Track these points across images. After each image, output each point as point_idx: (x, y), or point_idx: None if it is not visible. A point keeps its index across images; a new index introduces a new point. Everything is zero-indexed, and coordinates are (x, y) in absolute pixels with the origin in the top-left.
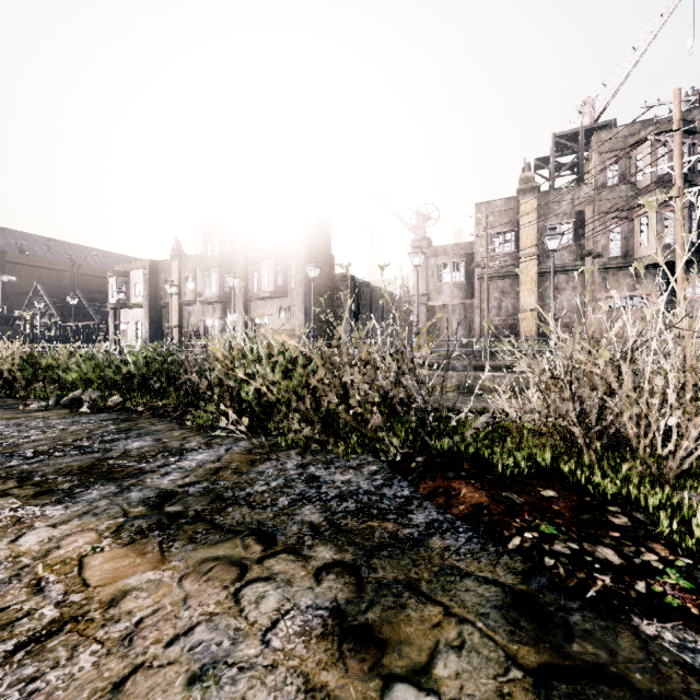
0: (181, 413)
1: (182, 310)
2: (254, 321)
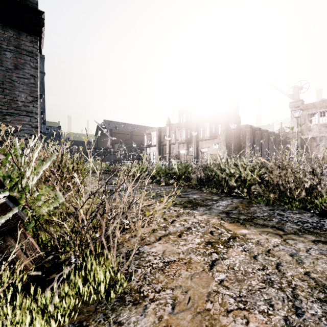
0: (199, 187)
1: (170, 146)
2: (200, 150)
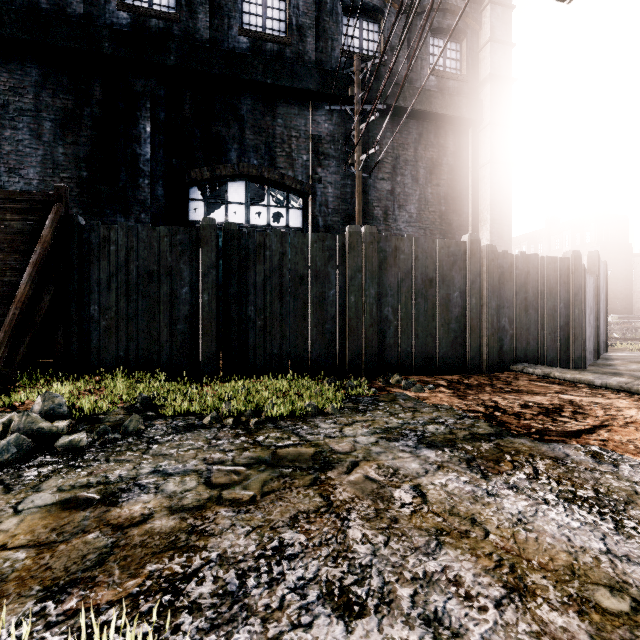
0: None
1: None
2: None
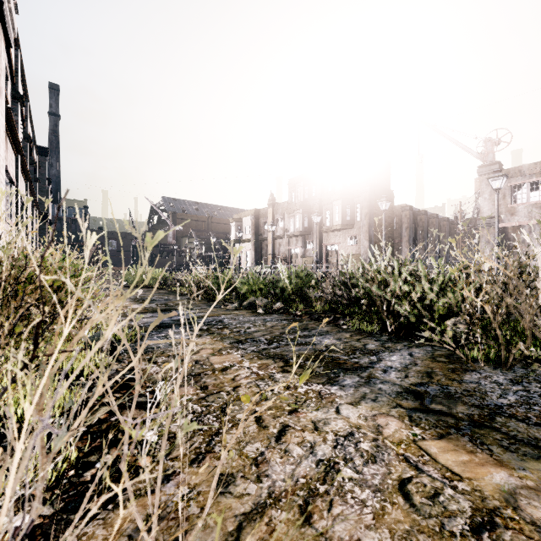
0: (333, 319)
1: (274, 242)
2: (326, 248)
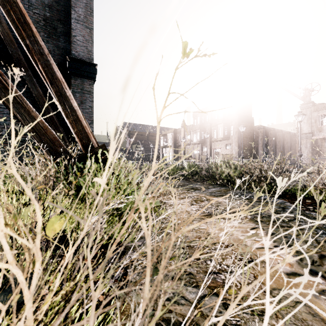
0: (202, 181)
1: (185, 147)
2: (214, 150)
